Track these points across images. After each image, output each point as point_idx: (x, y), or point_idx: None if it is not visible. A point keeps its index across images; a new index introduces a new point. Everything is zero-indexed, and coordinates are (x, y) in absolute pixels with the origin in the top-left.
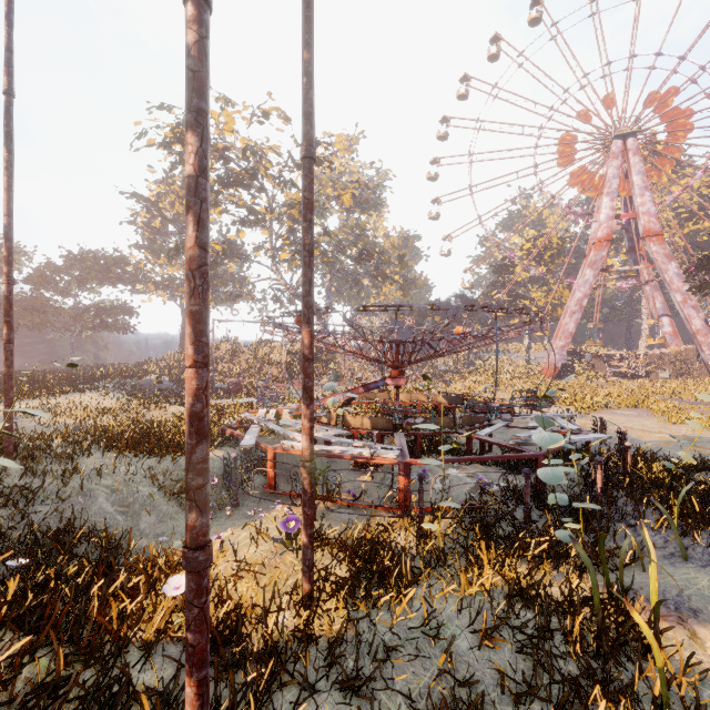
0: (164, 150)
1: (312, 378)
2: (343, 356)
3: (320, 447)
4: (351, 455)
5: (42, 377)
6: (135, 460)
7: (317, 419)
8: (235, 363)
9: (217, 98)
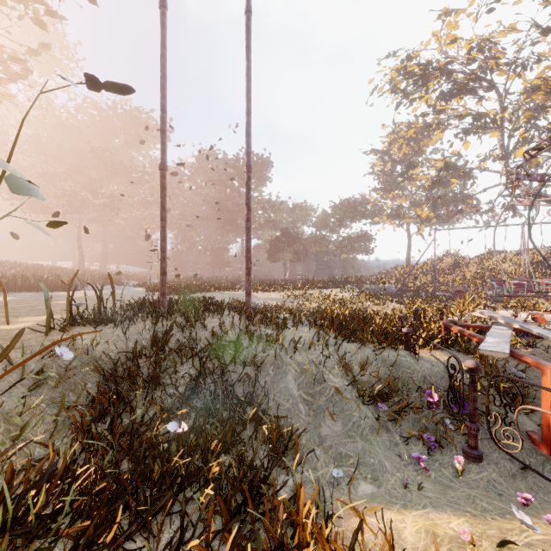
0: (391, 94)
1: None
2: None
3: None
4: None
5: (312, 279)
6: (335, 341)
7: None
8: (458, 274)
9: (439, 15)
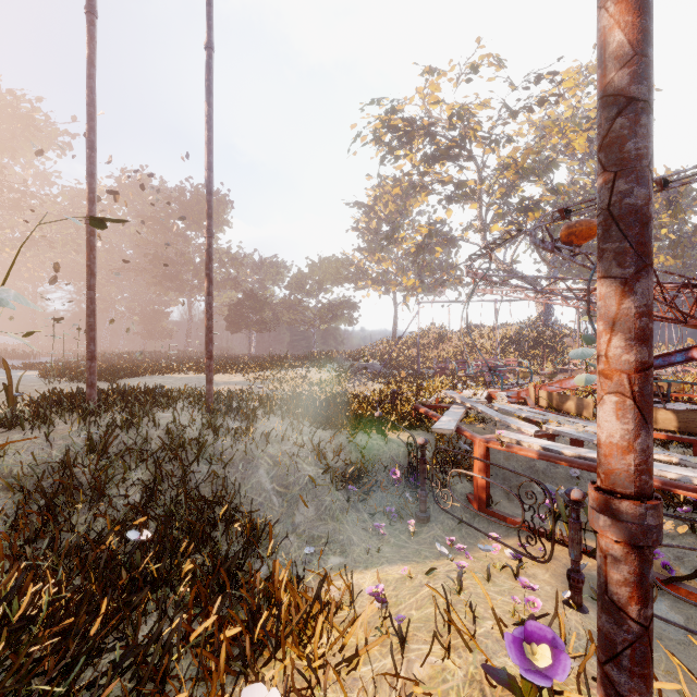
0: (375, 145)
1: (645, 177)
2: (574, 341)
3: (574, 450)
4: (658, 478)
5: (286, 356)
6: (309, 430)
7: (555, 407)
8: (442, 349)
9: (423, 72)
